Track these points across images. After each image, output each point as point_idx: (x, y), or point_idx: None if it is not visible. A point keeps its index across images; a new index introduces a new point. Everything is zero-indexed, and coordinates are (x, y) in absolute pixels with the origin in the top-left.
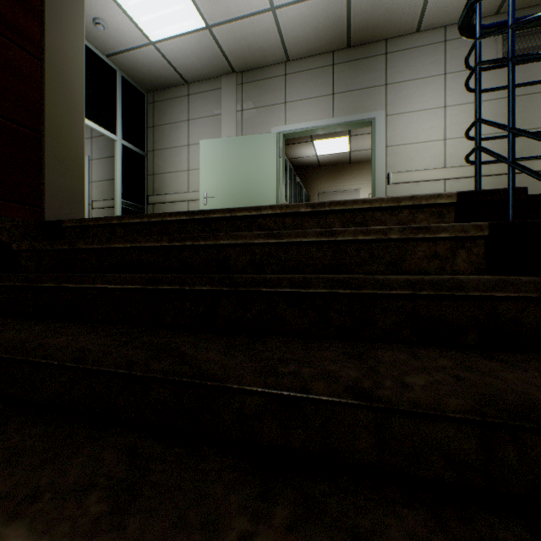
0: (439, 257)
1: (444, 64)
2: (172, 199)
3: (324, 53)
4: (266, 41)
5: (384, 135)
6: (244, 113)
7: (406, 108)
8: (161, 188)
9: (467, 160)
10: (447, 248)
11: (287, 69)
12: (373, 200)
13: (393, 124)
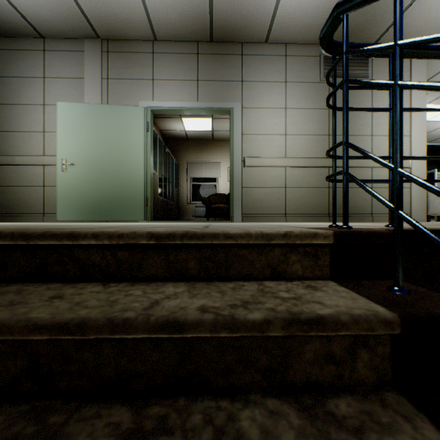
0: (334, 359)
1: (285, 74)
2: (23, 161)
3: (189, 41)
4: (132, 15)
5: (240, 124)
6: (110, 82)
7: (257, 104)
8: (9, 148)
9: (328, 179)
10: (345, 346)
11: (155, 48)
12: (238, 235)
13: (248, 116)
